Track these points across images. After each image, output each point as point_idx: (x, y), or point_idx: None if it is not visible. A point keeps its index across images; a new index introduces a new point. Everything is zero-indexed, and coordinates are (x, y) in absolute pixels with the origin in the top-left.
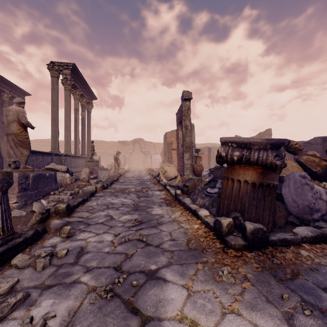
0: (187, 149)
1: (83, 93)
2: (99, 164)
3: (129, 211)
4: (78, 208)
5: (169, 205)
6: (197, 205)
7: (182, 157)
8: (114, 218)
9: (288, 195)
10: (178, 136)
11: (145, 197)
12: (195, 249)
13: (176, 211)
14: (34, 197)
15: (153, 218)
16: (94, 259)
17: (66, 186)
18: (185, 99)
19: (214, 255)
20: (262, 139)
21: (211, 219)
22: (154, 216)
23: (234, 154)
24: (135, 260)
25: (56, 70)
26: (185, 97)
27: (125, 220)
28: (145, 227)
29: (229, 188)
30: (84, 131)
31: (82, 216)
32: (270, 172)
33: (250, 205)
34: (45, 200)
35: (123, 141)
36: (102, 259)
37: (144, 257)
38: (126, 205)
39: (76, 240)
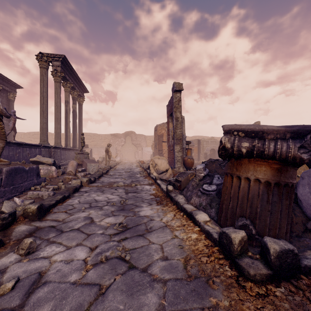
0: (178, 141)
1: (73, 86)
2: (90, 156)
3: (114, 212)
4: (55, 208)
5: (160, 203)
6: (192, 204)
7: (172, 149)
8: (95, 221)
9: (308, 196)
10: (169, 128)
11: (134, 193)
12: (196, 277)
13: (168, 211)
14: (9, 194)
15: (141, 222)
16: (50, 298)
17: (50, 180)
18: (176, 90)
19: (225, 292)
20: (279, 126)
21: (212, 227)
22: (142, 219)
23: (242, 145)
24: (109, 302)
25: (45, 61)
26: (176, 89)
27: (107, 225)
28: (130, 235)
29: (234, 187)
30: (75, 123)
31: (57, 218)
32: (289, 168)
33: (263, 209)
34: (23, 196)
35: (115, 134)
36: (62, 299)
37: (124, 295)
38: (111, 203)
39: (37, 259)
